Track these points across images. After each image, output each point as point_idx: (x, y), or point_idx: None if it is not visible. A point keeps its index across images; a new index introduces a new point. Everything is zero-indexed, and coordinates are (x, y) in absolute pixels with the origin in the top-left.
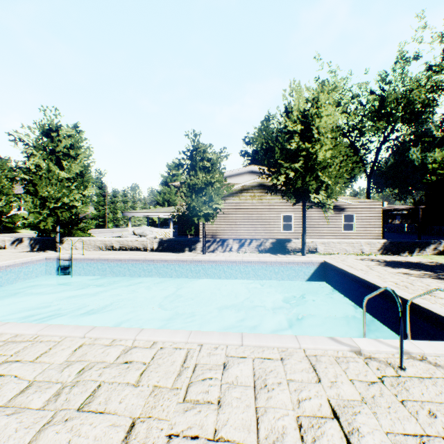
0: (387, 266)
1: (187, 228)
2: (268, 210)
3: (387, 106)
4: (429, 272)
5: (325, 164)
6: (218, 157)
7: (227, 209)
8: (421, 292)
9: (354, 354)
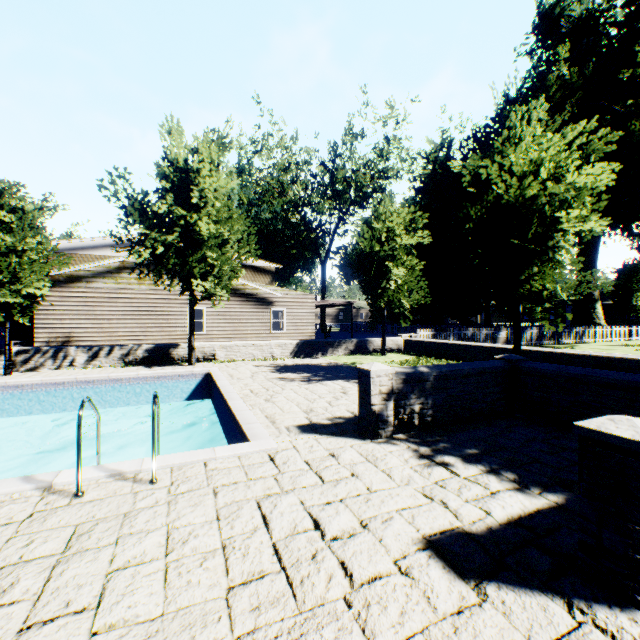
0: (278, 371)
1: (29, 331)
2: (167, 301)
3: (338, 183)
4: (308, 375)
5: (215, 240)
6: (39, 208)
7: (93, 297)
8: (264, 398)
9: (36, 493)
